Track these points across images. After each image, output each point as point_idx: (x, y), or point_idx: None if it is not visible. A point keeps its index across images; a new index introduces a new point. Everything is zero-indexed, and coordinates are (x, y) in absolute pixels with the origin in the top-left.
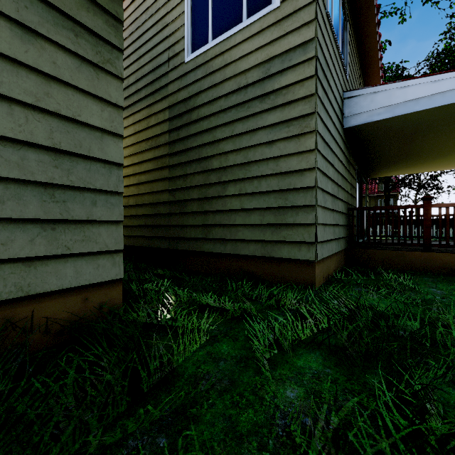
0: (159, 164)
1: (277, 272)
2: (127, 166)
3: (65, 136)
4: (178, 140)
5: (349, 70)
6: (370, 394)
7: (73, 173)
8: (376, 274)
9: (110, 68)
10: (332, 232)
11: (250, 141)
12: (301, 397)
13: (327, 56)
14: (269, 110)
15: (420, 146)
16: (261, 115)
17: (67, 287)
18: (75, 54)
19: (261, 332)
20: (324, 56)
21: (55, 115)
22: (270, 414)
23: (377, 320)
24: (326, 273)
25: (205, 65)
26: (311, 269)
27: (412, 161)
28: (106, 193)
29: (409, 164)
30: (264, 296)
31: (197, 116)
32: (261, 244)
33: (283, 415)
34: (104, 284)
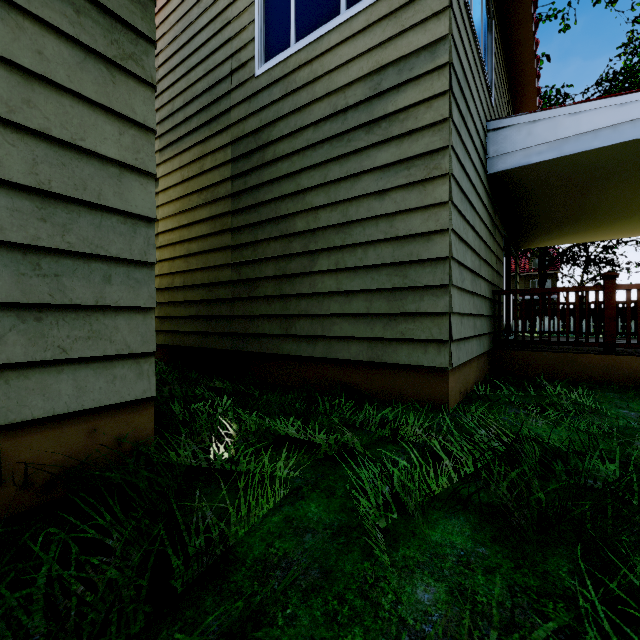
0: (218, 226)
1: (392, 385)
2: (171, 230)
3: (59, 172)
4: (245, 191)
5: (494, 91)
6: (558, 596)
7: (72, 230)
8: (536, 388)
9: (134, 68)
10: (472, 325)
11: (351, 191)
12: (441, 601)
13: (465, 65)
14: (379, 144)
15: (596, 202)
16: (368, 152)
17: (62, 412)
18: (75, 41)
19: (371, 482)
20: (461, 64)
21: (41, 137)
22: (391, 636)
23: (549, 461)
24: (464, 386)
25: (284, 80)
26: (442, 380)
27: (583, 224)
28: (128, 263)
29: (579, 229)
30: (373, 423)
31: (273, 156)
32: (368, 343)
33: (414, 639)
34: (124, 407)
